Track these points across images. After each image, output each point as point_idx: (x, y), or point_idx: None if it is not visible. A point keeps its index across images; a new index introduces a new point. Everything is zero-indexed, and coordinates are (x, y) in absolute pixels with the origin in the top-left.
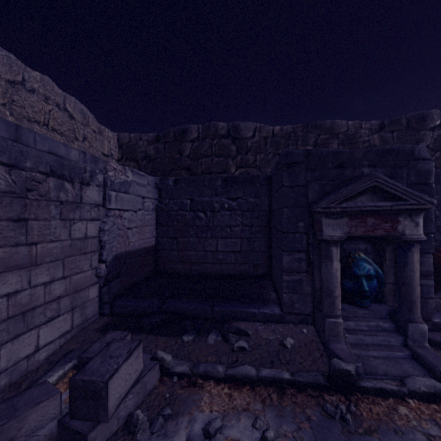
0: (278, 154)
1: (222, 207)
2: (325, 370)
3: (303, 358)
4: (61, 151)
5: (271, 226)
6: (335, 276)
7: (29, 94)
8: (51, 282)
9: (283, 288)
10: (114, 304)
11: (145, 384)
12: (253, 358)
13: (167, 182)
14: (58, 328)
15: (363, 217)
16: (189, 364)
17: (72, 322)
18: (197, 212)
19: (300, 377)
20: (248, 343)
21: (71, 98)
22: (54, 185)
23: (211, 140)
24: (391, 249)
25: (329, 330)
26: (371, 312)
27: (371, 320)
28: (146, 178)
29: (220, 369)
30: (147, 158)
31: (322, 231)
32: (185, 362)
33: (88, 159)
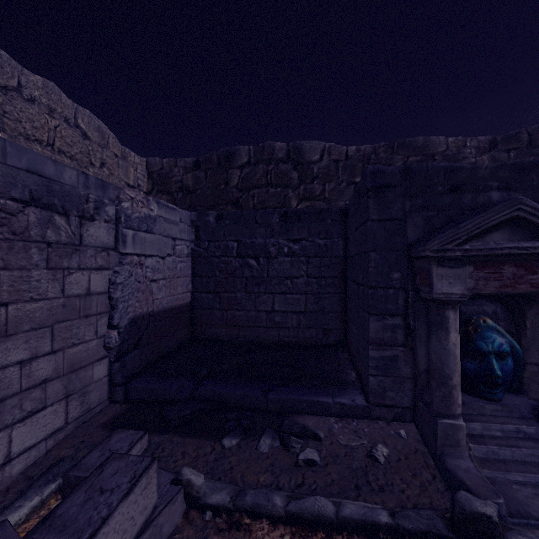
0: (354, 182)
1: (281, 251)
2: (443, 505)
3: (405, 482)
4: (49, 170)
5: (348, 277)
6: (453, 355)
7: (28, 105)
8: (32, 359)
9: (369, 368)
10: (130, 387)
11: (159, 528)
12: (329, 480)
13: (207, 219)
14: (44, 425)
15: (497, 265)
16: (231, 490)
17: (67, 415)
18: (246, 259)
19: (405, 520)
20: (319, 452)
21: (84, 112)
22: (37, 219)
23: (265, 166)
24: (535, 313)
25: (443, 437)
26: (505, 408)
27: (507, 422)
28: (178, 213)
29: (277, 502)
30: (184, 190)
31: (431, 287)
32: (224, 485)
33: (92, 184)
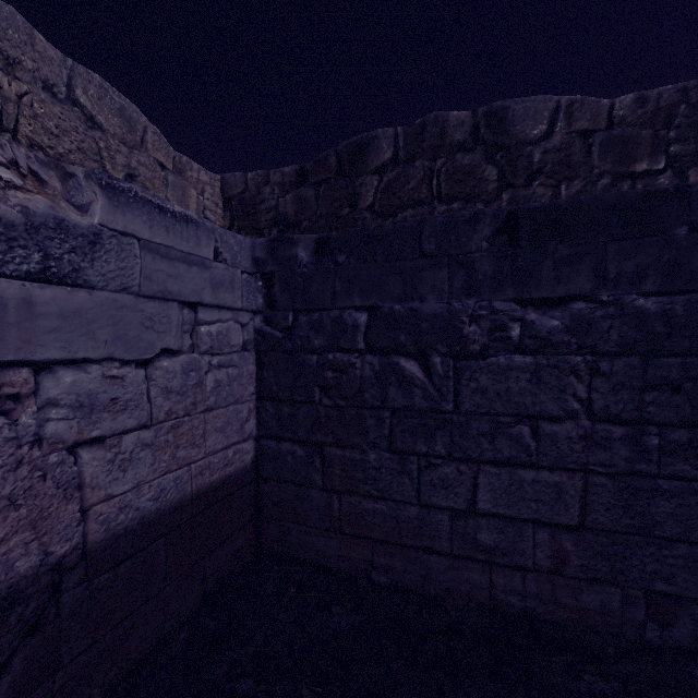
0: (630, 173)
1: (498, 336)
2: None
3: None
4: None
5: None
6: None
7: None
8: None
9: None
10: None
11: None
12: None
13: (291, 254)
14: None
15: None
16: None
17: None
18: (393, 357)
19: None
20: None
21: (89, 77)
22: None
23: (427, 162)
24: None
25: None
26: None
27: None
28: (207, 236)
29: None
30: (280, 223)
31: None
32: None
33: None
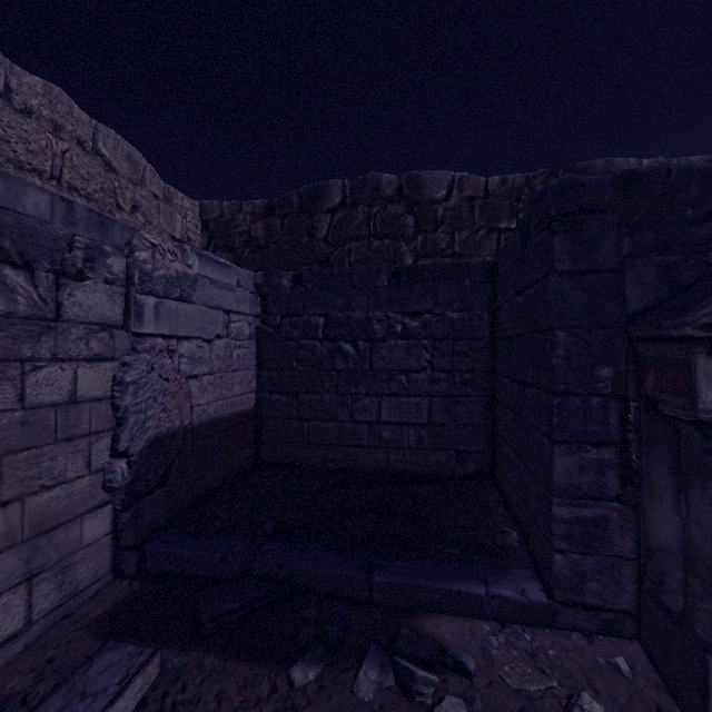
0: (497, 229)
1: (391, 330)
2: None
3: None
4: None
5: (499, 371)
6: None
7: (21, 118)
8: None
9: (554, 537)
10: (147, 551)
11: None
12: None
13: (279, 282)
14: None
15: None
16: None
17: (30, 610)
18: (338, 342)
19: None
20: (470, 707)
21: (108, 132)
22: None
23: (367, 208)
24: None
25: None
26: None
27: None
28: (234, 273)
29: None
30: (252, 245)
31: (693, 396)
32: None
33: (80, 218)
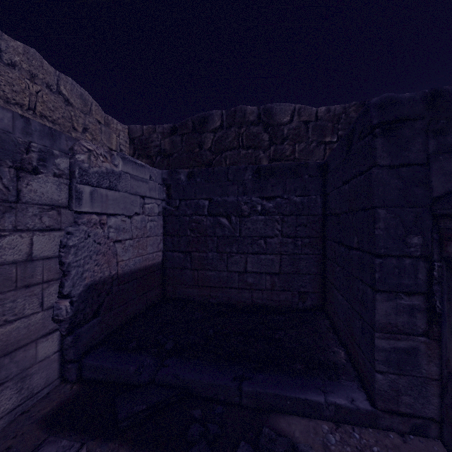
0: (324, 142)
1: (254, 209)
2: None
3: None
4: None
5: (329, 238)
6: None
7: (8, 69)
8: None
9: (376, 362)
10: (84, 364)
11: None
12: None
13: (178, 177)
14: None
15: None
16: None
17: None
18: (218, 217)
19: None
20: None
21: (67, 79)
22: None
23: (237, 129)
24: None
25: None
26: None
27: None
28: (147, 171)
29: None
30: (162, 154)
31: None
32: None
33: (35, 130)
